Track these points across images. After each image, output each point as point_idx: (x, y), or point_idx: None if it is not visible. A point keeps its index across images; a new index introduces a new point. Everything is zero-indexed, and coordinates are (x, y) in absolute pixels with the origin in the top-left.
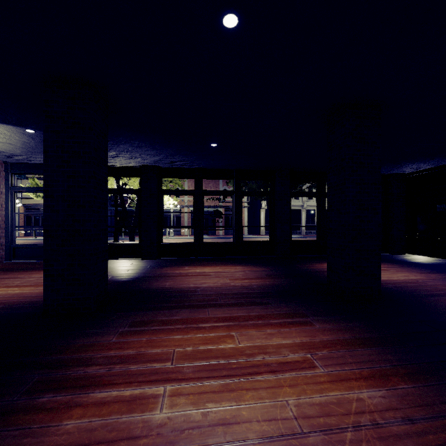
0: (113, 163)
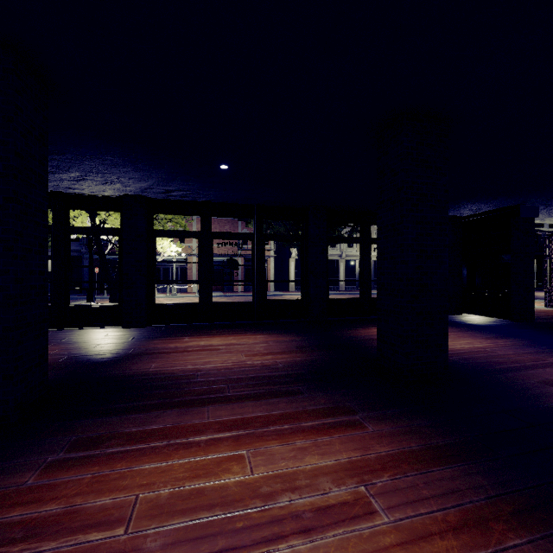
0: (80, 190)
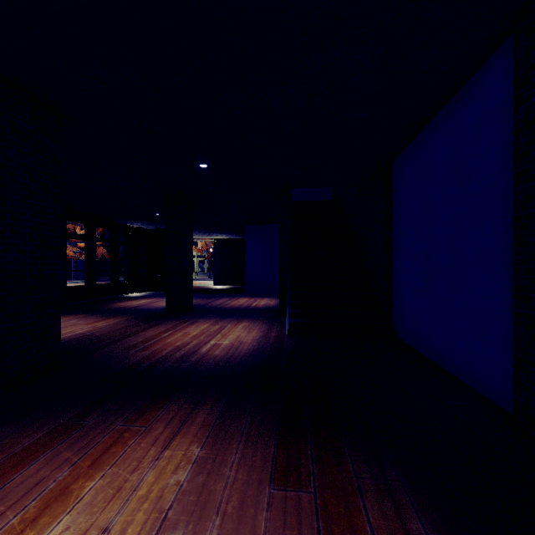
0: None
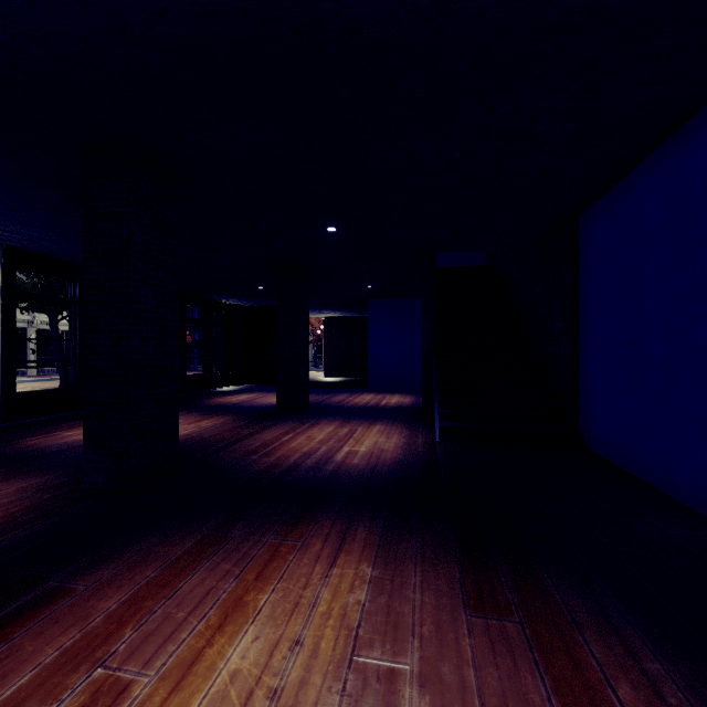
0: None
